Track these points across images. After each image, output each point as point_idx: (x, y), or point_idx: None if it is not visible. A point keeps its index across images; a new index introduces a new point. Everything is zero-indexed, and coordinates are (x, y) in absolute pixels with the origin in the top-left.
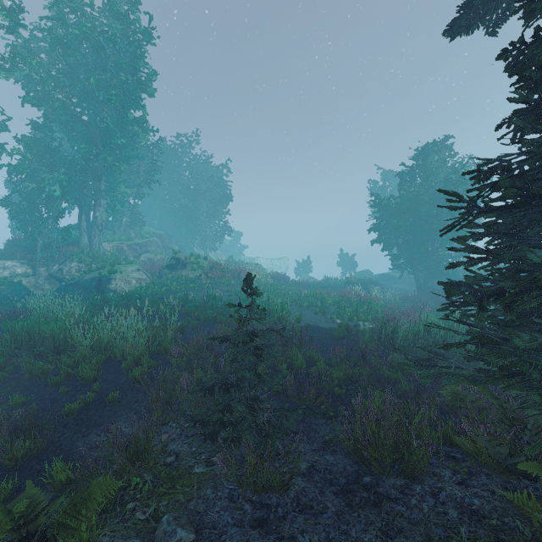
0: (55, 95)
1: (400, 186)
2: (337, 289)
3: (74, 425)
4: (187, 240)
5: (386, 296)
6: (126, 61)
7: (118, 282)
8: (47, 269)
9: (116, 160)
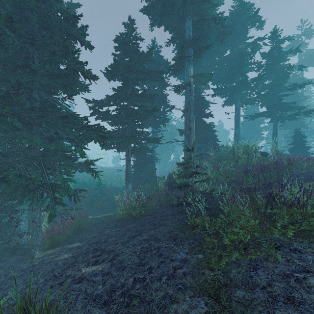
0: None
1: None
2: None
3: None
4: None
5: None
6: None
7: None
8: None
9: None
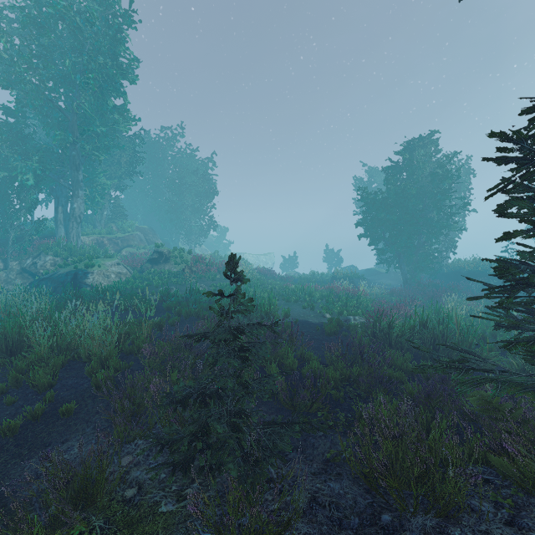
0: (27, 77)
1: (388, 180)
2: (324, 284)
3: (13, 446)
4: (172, 234)
5: (373, 291)
6: (105, 43)
7: (95, 276)
8: (20, 263)
9: (95, 149)
